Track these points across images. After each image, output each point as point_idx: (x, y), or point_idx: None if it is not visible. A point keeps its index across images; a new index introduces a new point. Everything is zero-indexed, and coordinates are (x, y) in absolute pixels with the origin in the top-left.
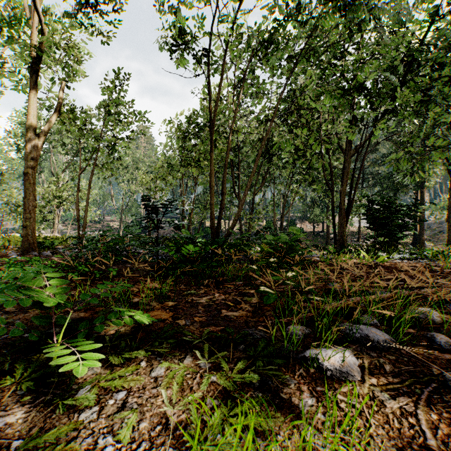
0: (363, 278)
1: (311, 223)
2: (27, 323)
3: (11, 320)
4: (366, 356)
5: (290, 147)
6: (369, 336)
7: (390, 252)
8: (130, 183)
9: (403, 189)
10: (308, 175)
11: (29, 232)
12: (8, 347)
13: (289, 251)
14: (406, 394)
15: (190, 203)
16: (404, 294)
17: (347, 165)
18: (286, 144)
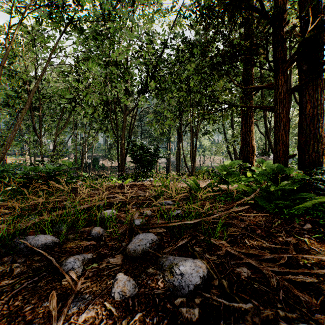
0: (94, 195)
1: (110, 160)
2: None
3: None
4: (4, 266)
5: (70, 97)
6: (31, 244)
7: (142, 177)
8: None
9: (161, 141)
10: (104, 125)
11: None
12: None
13: (49, 179)
14: (1, 294)
15: None
16: (101, 203)
17: (125, 121)
18: (67, 93)
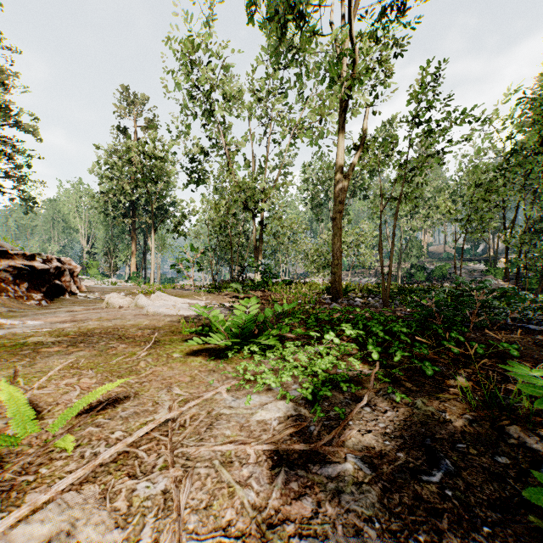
0: None
1: None
2: (465, 425)
3: (432, 409)
4: None
5: None
6: None
7: None
8: (409, 218)
9: None
10: None
11: (336, 278)
12: (498, 482)
13: None
14: None
15: (523, 235)
16: None
17: None
18: None
